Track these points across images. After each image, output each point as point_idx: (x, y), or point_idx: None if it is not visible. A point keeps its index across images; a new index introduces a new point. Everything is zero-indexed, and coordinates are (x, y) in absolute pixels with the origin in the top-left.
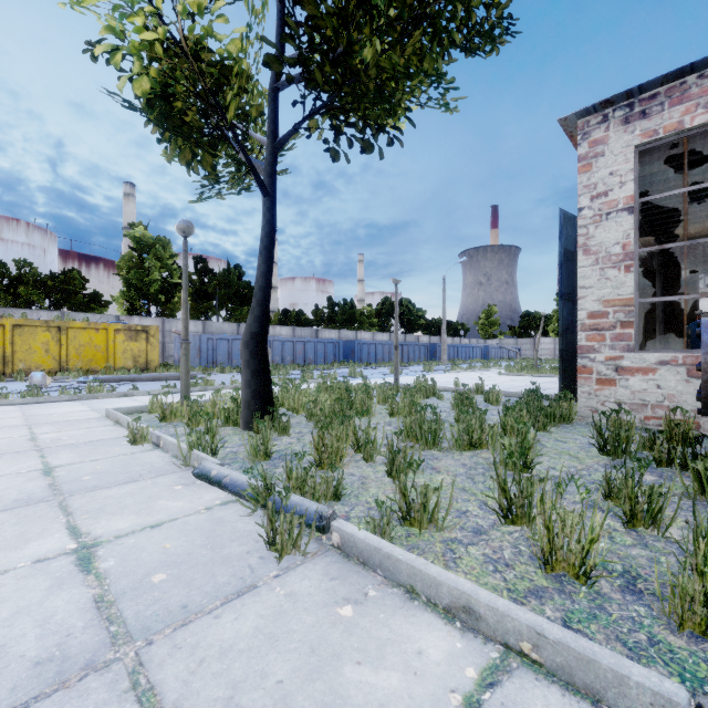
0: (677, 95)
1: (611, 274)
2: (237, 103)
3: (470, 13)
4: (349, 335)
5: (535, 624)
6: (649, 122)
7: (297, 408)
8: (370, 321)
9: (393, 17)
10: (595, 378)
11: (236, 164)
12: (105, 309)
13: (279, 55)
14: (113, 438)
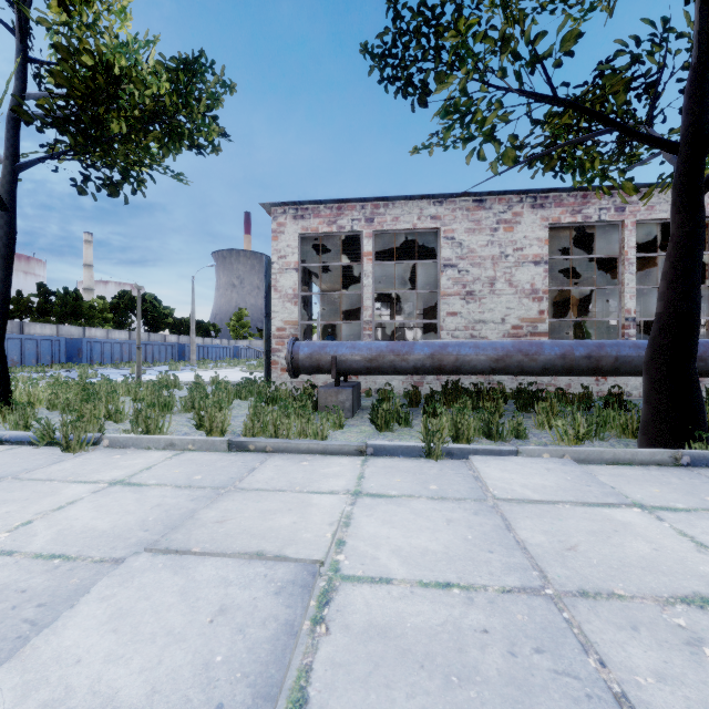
0: (316, 213)
1: (288, 306)
2: None
3: (194, 138)
4: (72, 332)
5: (194, 438)
6: (305, 222)
7: (33, 402)
8: (102, 316)
9: (137, 116)
10: (280, 368)
11: None
12: None
13: (20, 90)
14: None
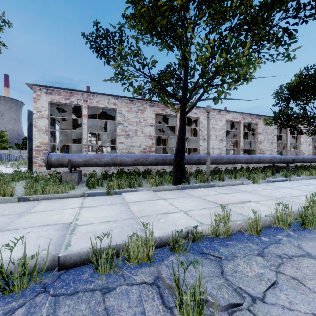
0: (59, 93)
1: (42, 135)
2: None
3: None
4: None
5: None
6: (52, 96)
7: None
8: None
9: None
10: (38, 165)
11: None
12: None
13: None
14: None
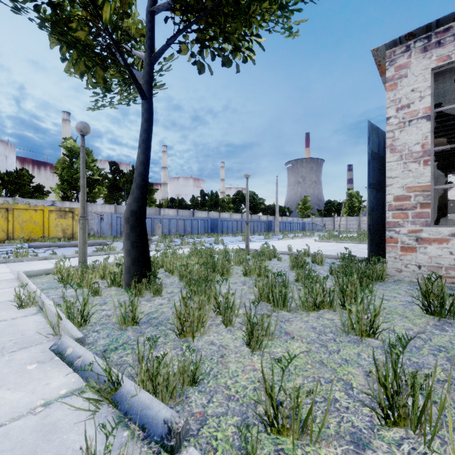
0: None
1: (412, 167)
2: (112, 8)
3: None
4: (214, 215)
5: None
6: (444, 49)
7: (172, 270)
8: (228, 206)
9: None
10: (400, 246)
11: (122, 77)
12: (46, 196)
13: None
14: (7, 301)
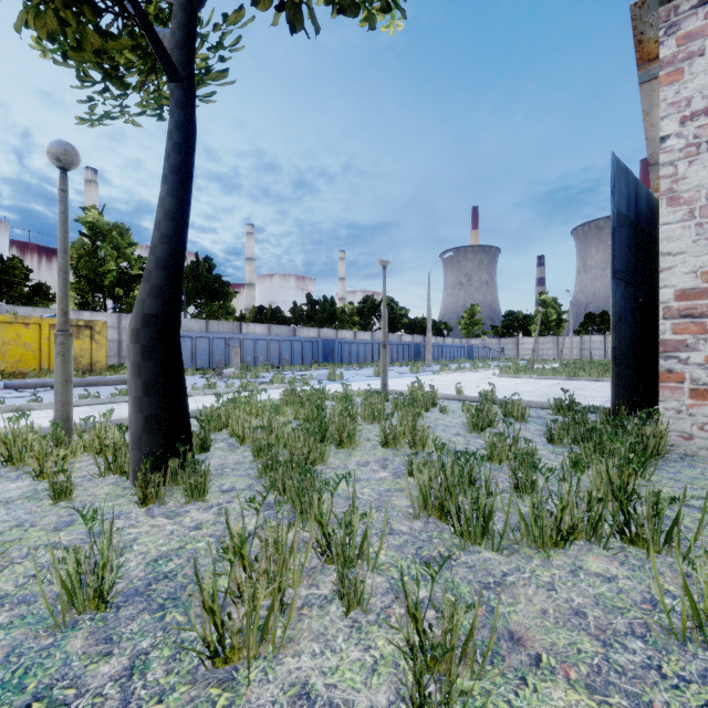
0: None
1: None
2: None
3: None
4: (329, 334)
5: None
6: None
7: (241, 435)
8: (351, 319)
9: None
10: (689, 389)
11: (138, 49)
12: (51, 302)
13: None
14: None
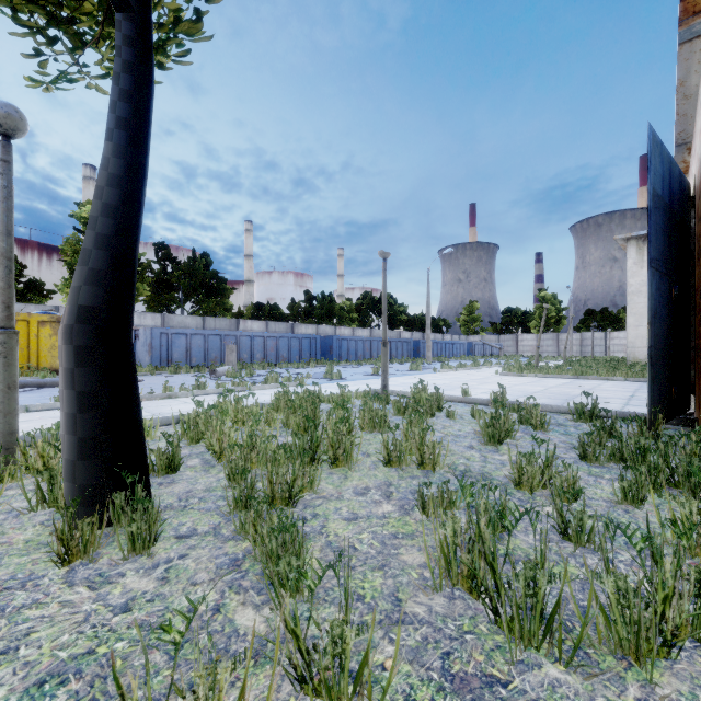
0: None
1: None
2: None
3: None
4: (327, 331)
5: None
6: None
7: (218, 451)
8: (349, 316)
9: None
10: None
11: None
12: (45, 299)
13: None
14: None
